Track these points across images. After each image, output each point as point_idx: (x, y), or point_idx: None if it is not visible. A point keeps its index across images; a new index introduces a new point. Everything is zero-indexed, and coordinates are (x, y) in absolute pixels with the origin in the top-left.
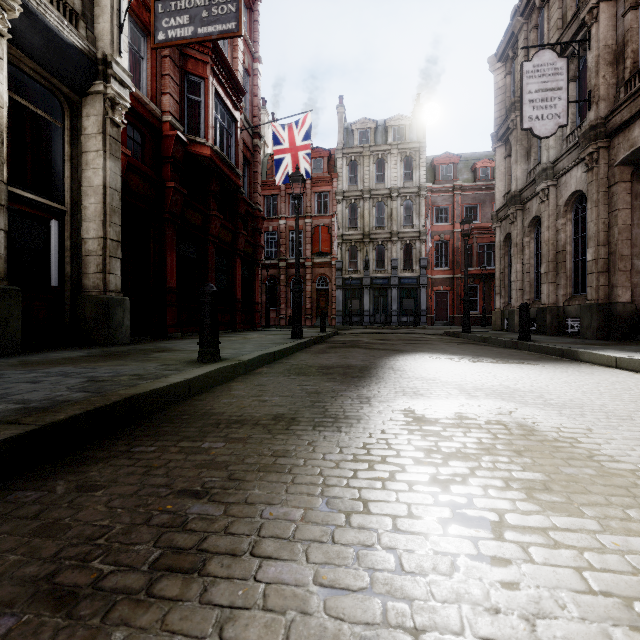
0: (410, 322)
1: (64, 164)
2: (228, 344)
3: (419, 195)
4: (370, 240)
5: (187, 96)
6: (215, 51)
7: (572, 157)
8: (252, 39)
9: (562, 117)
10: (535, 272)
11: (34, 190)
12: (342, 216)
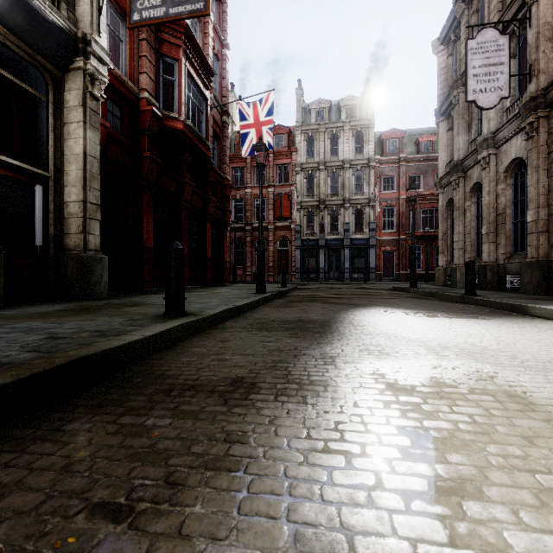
0: (360, 278)
1: (48, 134)
2: (197, 298)
3: (368, 166)
4: (325, 206)
5: (162, 76)
6: (187, 36)
7: (512, 127)
8: (221, 28)
9: (504, 90)
10: (476, 233)
11: (20, 158)
12: (300, 185)
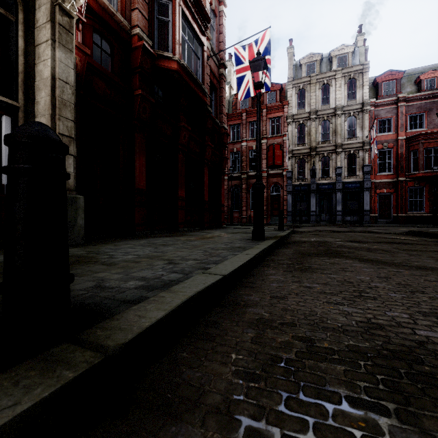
0: (353, 221)
1: (17, 59)
2: (175, 248)
3: (362, 110)
4: (316, 153)
5: (157, 18)
6: None
7: None
8: None
9: None
10: None
11: None
12: (292, 135)
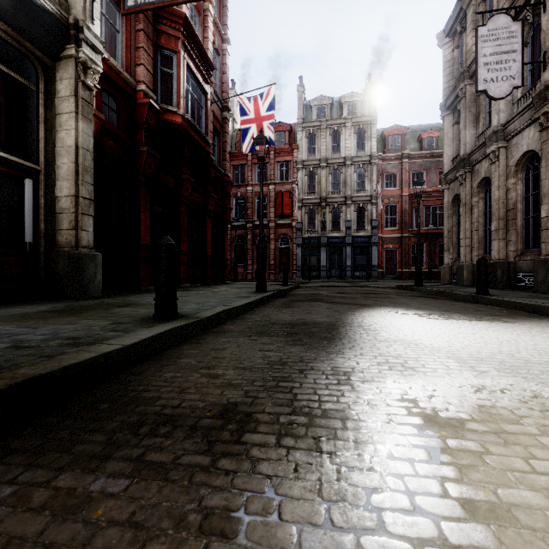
0: (362, 276)
1: (38, 125)
2: (194, 298)
3: (371, 163)
4: (327, 203)
5: (160, 69)
6: (186, 27)
7: (524, 118)
8: (221, 22)
9: (517, 78)
10: (483, 230)
11: (9, 150)
12: (302, 182)
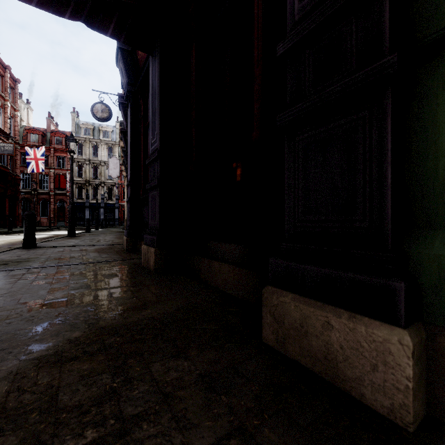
0: (111, 224)
1: None
2: None
3: None
4: (90, 184)
5: None
6: None
7: None
8: (14, 101)
9: (119, 174)
10: None
11: None
12: (74, 170)
